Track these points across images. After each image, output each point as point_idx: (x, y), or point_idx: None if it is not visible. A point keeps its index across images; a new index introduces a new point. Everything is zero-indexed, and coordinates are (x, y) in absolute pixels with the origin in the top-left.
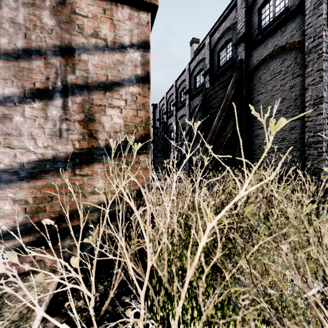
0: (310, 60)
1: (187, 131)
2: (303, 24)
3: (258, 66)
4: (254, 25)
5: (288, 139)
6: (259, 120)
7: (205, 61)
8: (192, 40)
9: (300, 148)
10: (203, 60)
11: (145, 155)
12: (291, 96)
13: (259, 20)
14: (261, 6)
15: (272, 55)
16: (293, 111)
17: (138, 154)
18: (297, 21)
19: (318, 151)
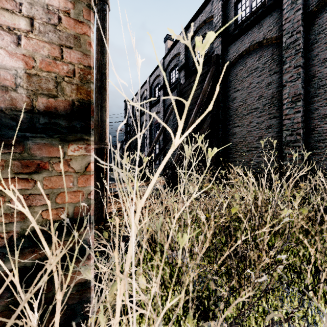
0: (288, 56)
1: (161, 128)
2: (280, 20)
3: (234, 62)
4: (231, 20)
5: (265, 138)
6: (235, 118)
7: (180, 56)
8: (167, 36)
9: (277, 147)
10: (178, 55)
11: (80, 144)
12: (268, 93)
13: (235, 14)
14: (237, 1)
15: (249, 51)
16: (270, 109)
17: (64, 142)
18: (274, 16)
19: (296, 151)
